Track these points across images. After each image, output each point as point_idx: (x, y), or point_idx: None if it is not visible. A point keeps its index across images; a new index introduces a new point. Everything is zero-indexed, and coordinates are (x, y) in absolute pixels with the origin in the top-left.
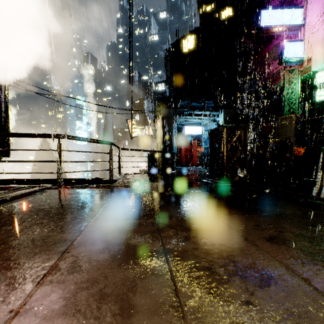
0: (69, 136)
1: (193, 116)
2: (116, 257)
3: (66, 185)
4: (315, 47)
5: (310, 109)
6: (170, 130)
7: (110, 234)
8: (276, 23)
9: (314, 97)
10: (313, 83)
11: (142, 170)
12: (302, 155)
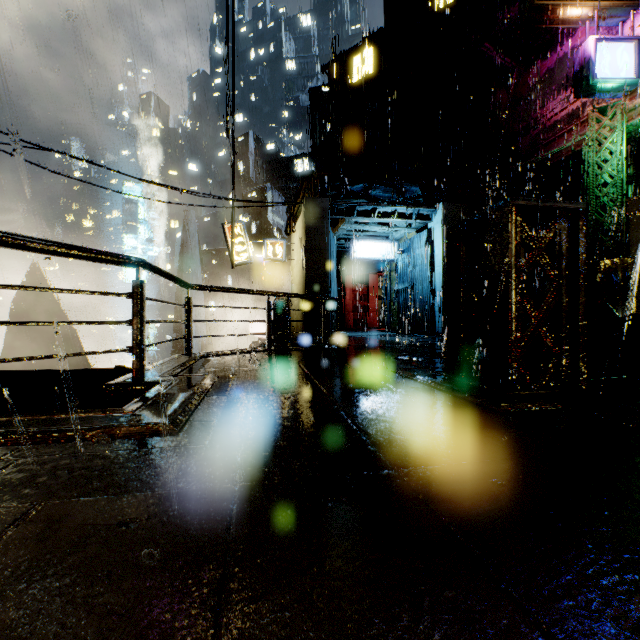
0: None
1: (374, 217)
2: None
3: None
4: None
5: None
6: (322, 247)
7: None
8: None
9: None
10: None
11: (261, 338)
12: None
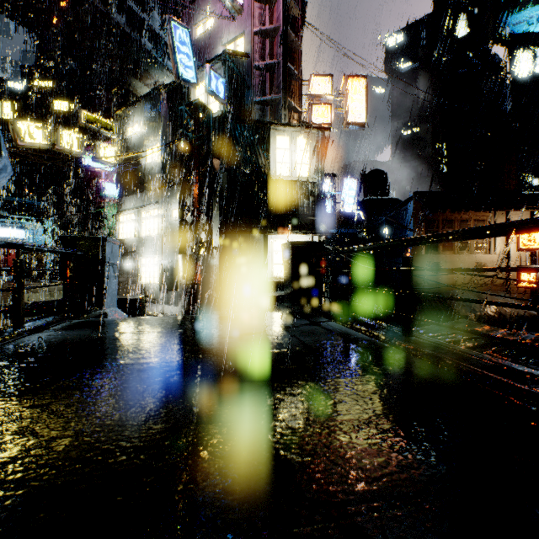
0: None
1: (9, 219)
2: None
3: None
4: None
5: None
6: None
7: None
8: (94, 165)
9: None
10: None
11: None
12: None
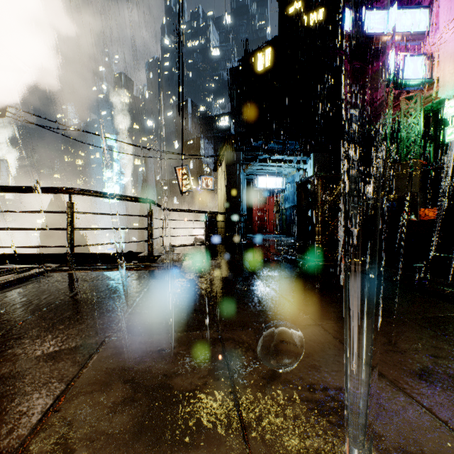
0: (86, 191)
1: (269, 163)
2: (144, 425)
3: (81, 264)
4: (445, 64)
5: (436, 153)
6: (237, 182)
7: (139, 365)
8: (389, 29)
9: (441, 136)
10: (440, 115)
11: (197, 239)
12: (433, 219)
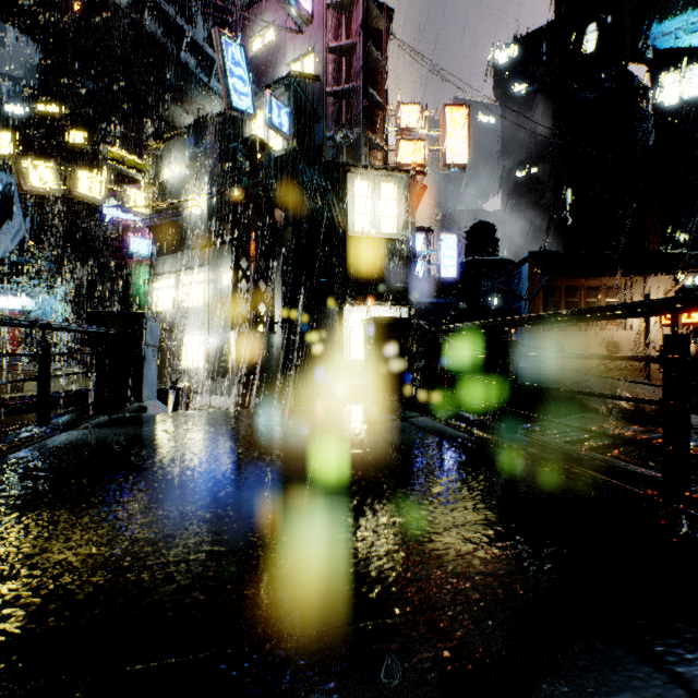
0: None
1: (8, 285)
2: None
3: None
4: None
5: None
6: None
7: None
8: (120, 215)
9: None
10: None
11: None
12: None
